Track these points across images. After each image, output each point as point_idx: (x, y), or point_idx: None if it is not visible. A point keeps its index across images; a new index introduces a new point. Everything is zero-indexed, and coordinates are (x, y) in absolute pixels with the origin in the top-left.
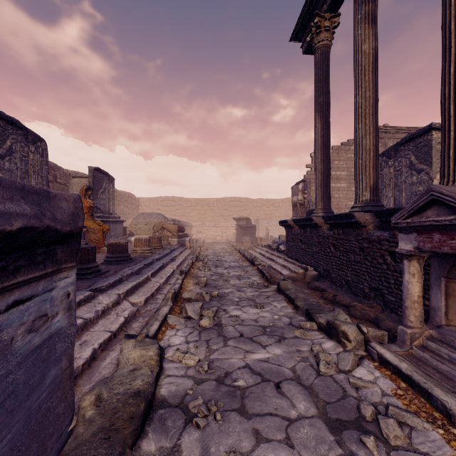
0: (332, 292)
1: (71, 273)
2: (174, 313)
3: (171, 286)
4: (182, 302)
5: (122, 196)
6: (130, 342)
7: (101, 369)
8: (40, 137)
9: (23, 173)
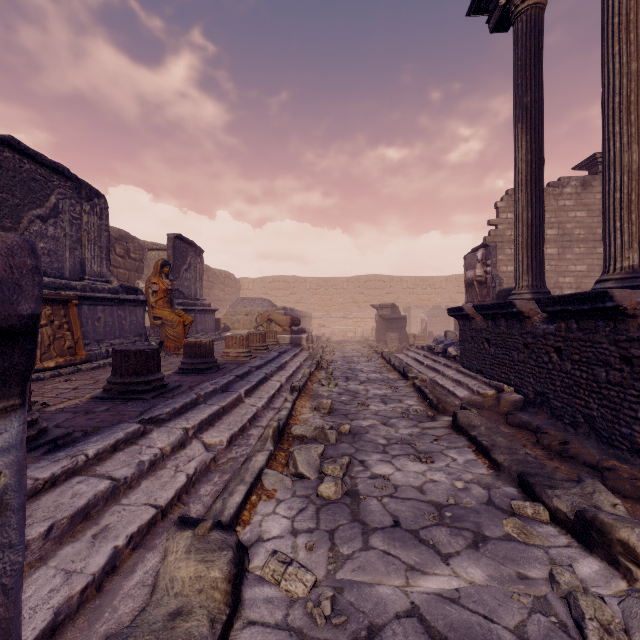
0: (557, 435)
1: (3, 426)
2: (276, 464)
3: (275, 412)
4: (290, 443)
5: (216, 276)
6: (182, 537)
7: (119, 599)
8: (97, 191)
9: (73, 242)
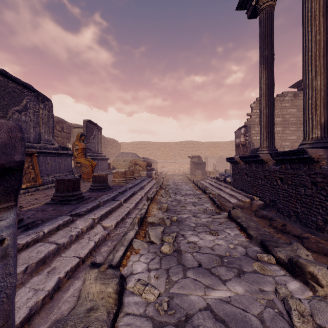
0: (280, 221)
1: (6, 215)
2: (139, 236)
3: (138, 210)
4: (146, 226)
5: (108, 141)
6: (93, 272)
7: (61, 303)
8: (47, 97)
9: (35, 124)
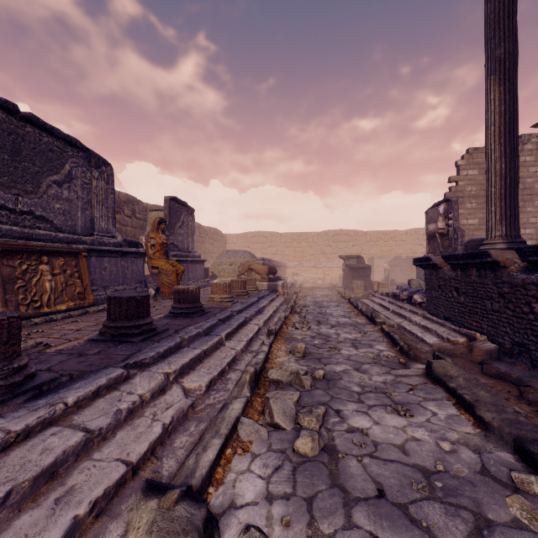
0: None
1: None
2: (252, 411)
3: (252, 355)
4: (266, 387)
5: (206, 232)
6: (146, 509)
7: None
8: (105, 160)
9: (84, 203)
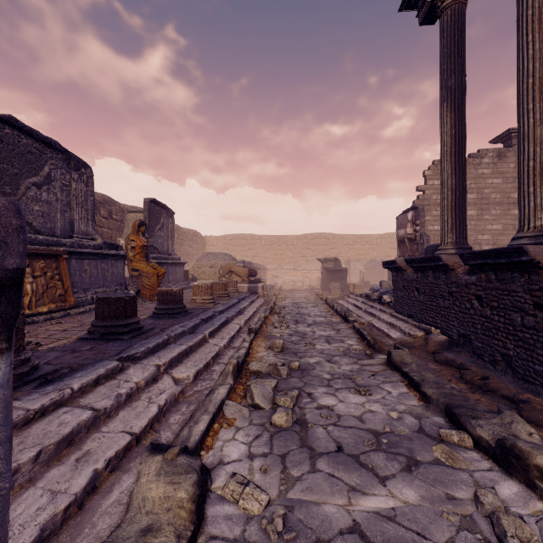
0: (478, 371)
1: None
2: (235, 396)
3: (234, 350)
4: (247, 377)
5: (186, 234)
6: (153, 461)
7: (97, 516)
8: (84, 162)
9: (64, 205)
